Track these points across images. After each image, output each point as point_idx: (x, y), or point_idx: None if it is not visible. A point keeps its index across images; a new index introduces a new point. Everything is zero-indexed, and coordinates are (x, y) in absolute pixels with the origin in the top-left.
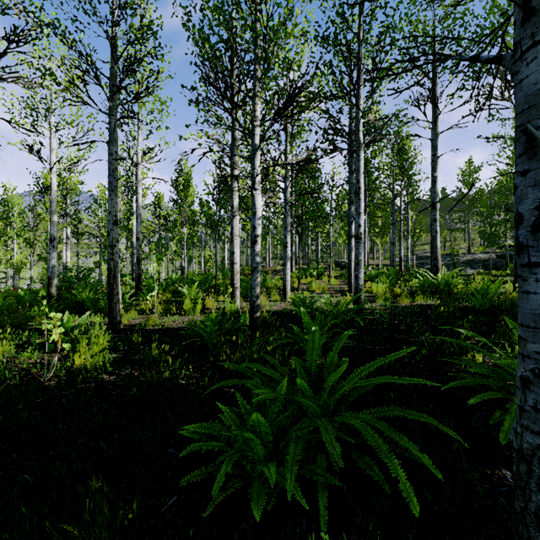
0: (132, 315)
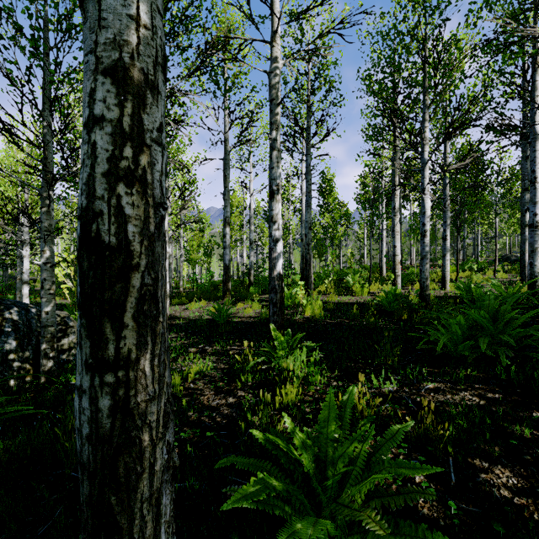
0: (313, 294)
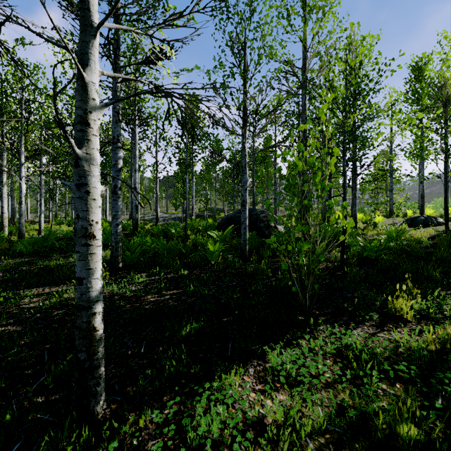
0: None
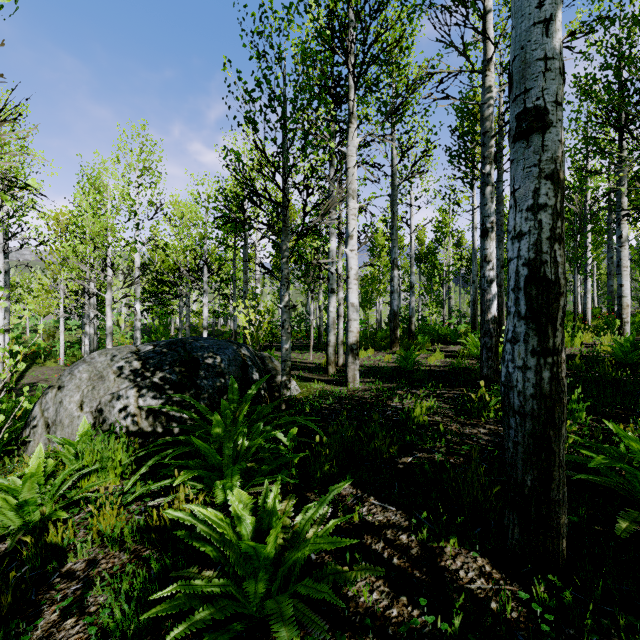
0: None
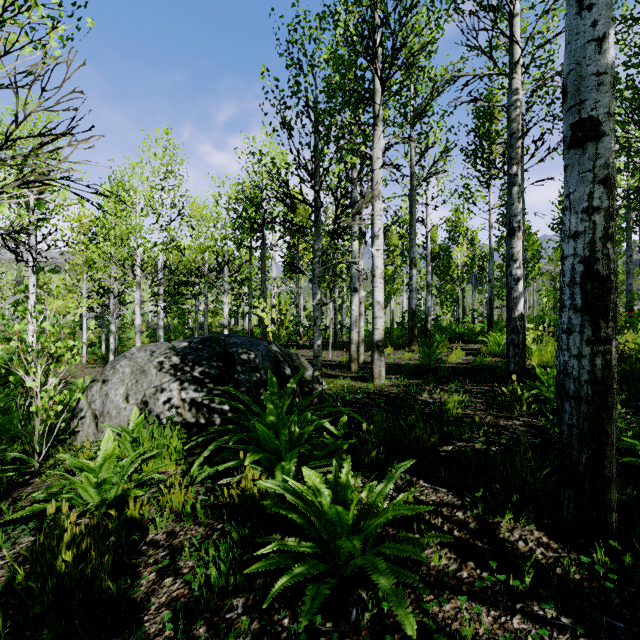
0: None
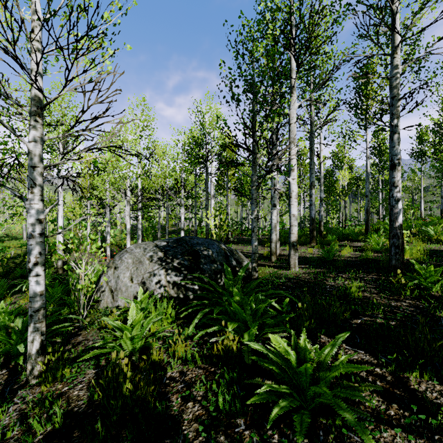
0: None
